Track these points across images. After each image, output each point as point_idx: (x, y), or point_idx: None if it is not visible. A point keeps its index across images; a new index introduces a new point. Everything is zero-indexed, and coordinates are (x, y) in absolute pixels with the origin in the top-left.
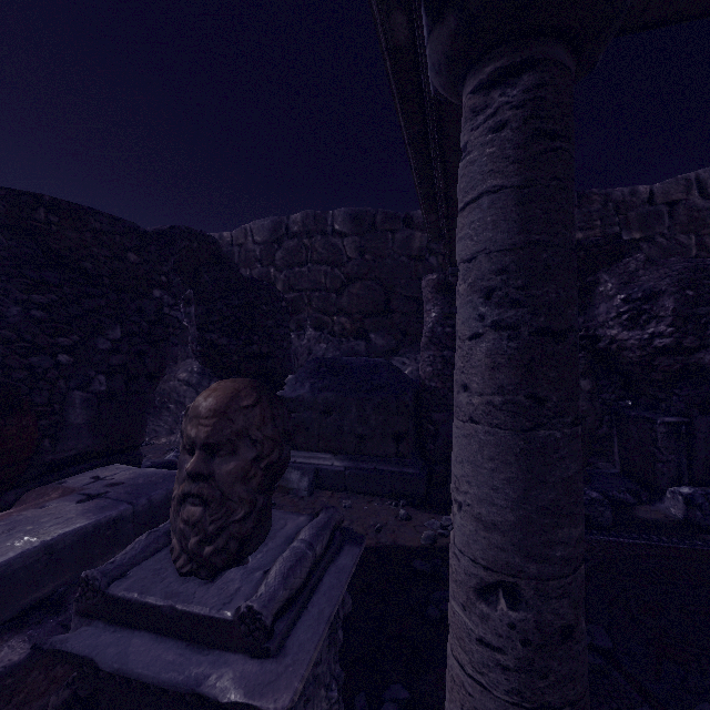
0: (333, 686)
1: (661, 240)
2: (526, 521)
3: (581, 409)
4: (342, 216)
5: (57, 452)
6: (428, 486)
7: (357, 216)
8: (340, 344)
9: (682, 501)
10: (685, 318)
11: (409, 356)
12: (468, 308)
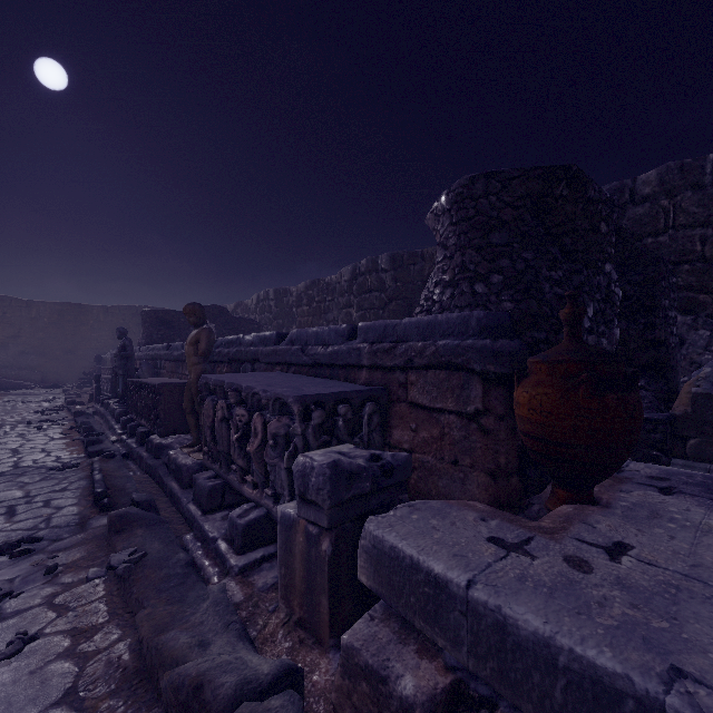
0: None
1: None
2: None
3: None
4: None
5: None
6: None
7: None
8: None
9: None
10: None
11: None
12: None
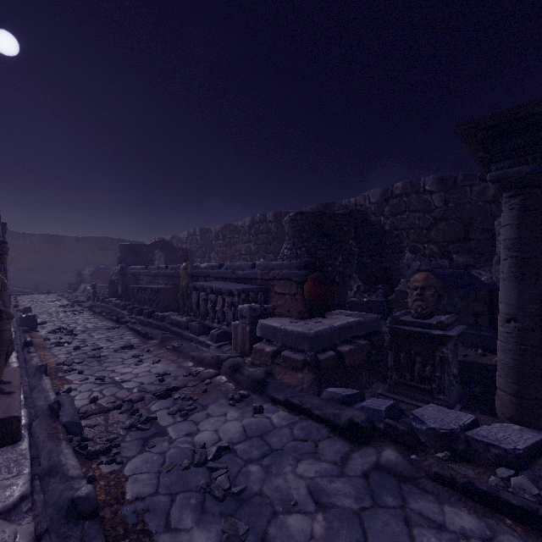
0: (456, 364)
1: None
2: (519, 302)
3: None
4: (431, 181)
5: None
6: None
7: (442, 179)
8: (429, 262)
9: None
10: None
11: (484, 269)
12: (503, 253)
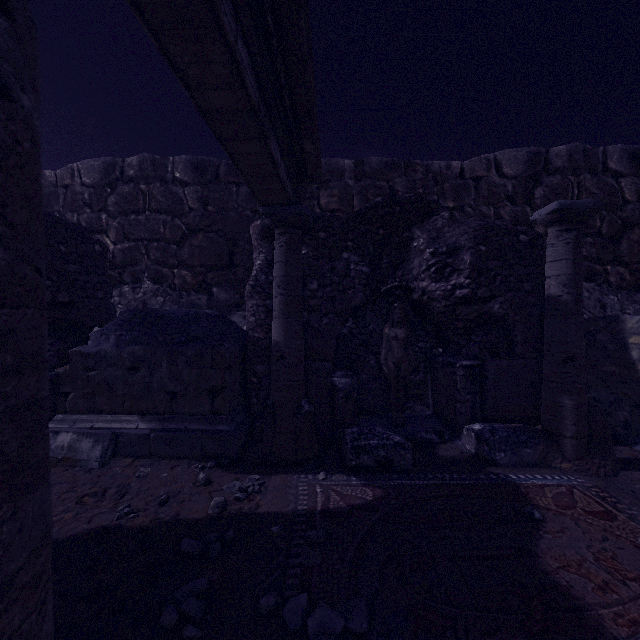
0: None
1: (469, 209)
2: None
3: (397, 357)
4: (183, 164)
5: None
6: (246, 443)
7: (200, 165)
8: (179, 298)
9: (474, 437)
10: (479, 271)
11: None
12: None
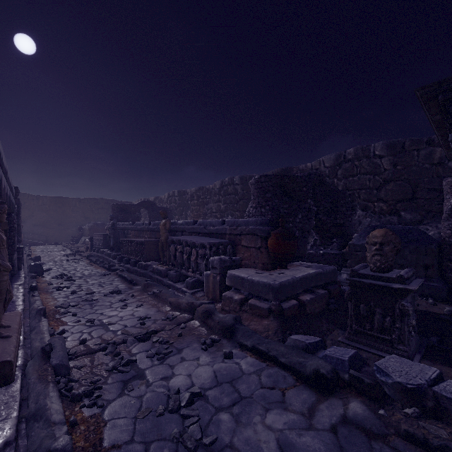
0: (413, 315)
1: None
2: None
3: None
4: (380, 146)
5: None
6: (448, 295)
7: (391, 145)
8: (379, 218)
9: None
10: None
11: (431, 225)
12: None
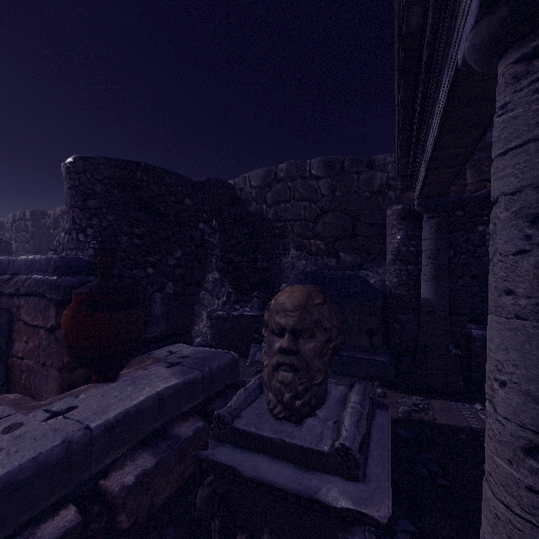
0: None
1: None
2: None
3: None
4: (317, 164)
5: (147, 333)
6: (396, 372)
7: (329, 163)
8: (316, 261)
9: None
10: None
11: (372, 270)
12: (513, 231)
